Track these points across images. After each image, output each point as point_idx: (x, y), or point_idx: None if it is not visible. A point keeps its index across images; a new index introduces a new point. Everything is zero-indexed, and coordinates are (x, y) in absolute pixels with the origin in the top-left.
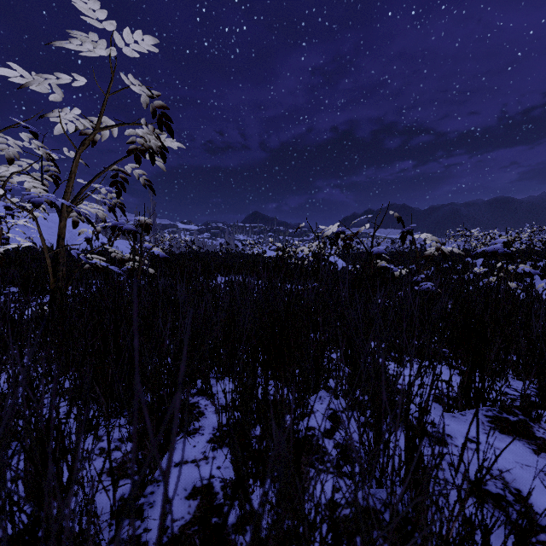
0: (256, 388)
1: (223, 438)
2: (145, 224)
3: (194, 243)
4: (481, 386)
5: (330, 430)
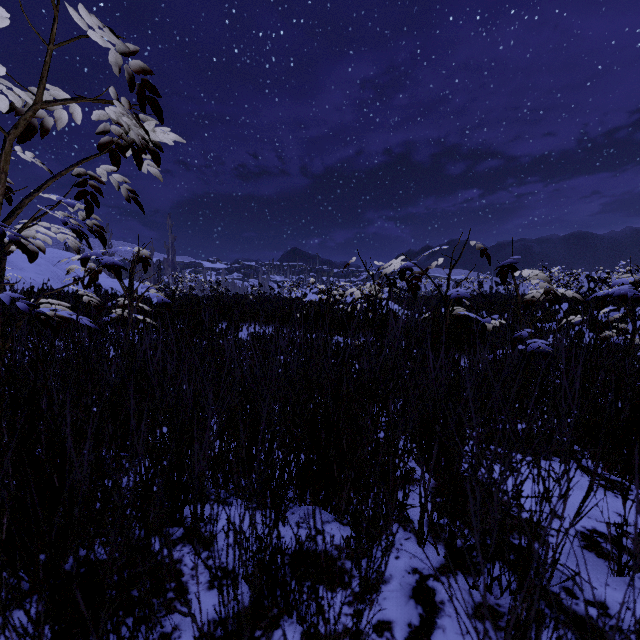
0: None
1: None
2: (141, 258)
3: (219, 285)
4: None
5: (420, 630)
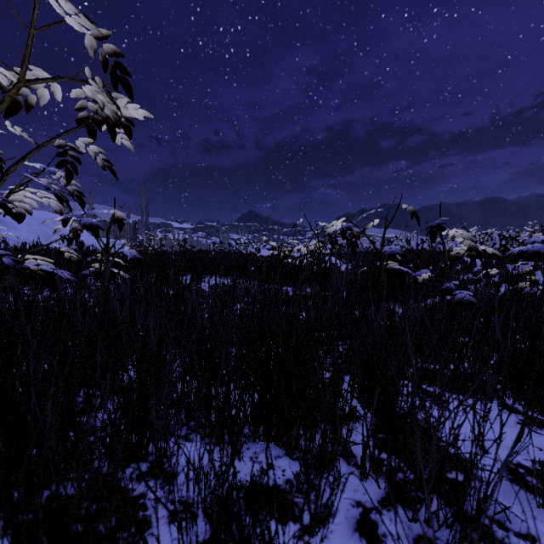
0: None
1: None
2: (116, 219)
3: (186, 242)
4: None
5: None
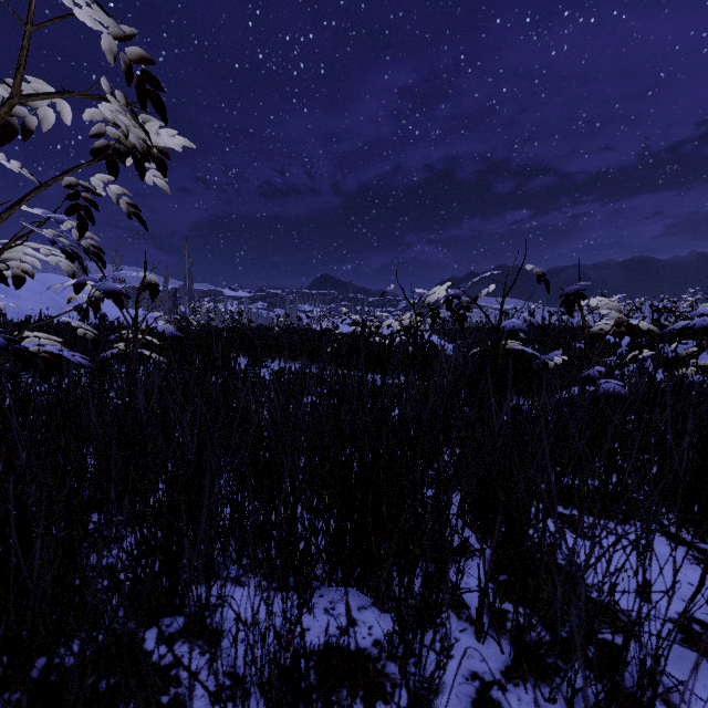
0: None
1: None
2: (147, 284)
3: (241, 315)
4: None
5: None
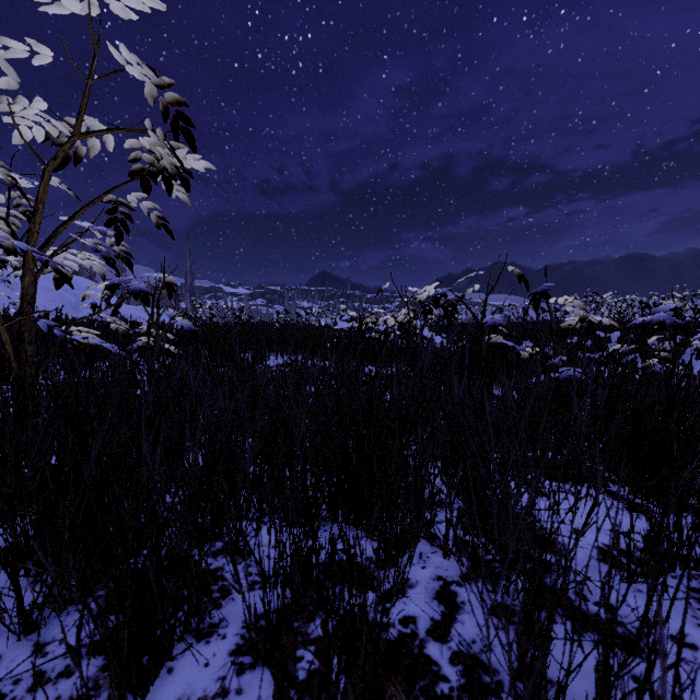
0: (311, 589)
1: (257, 648)
2: (166, 284)
3: (242, 311)
4: (679, 537)
5: (441, 623)
